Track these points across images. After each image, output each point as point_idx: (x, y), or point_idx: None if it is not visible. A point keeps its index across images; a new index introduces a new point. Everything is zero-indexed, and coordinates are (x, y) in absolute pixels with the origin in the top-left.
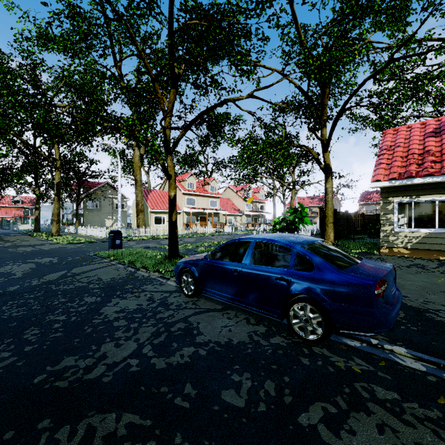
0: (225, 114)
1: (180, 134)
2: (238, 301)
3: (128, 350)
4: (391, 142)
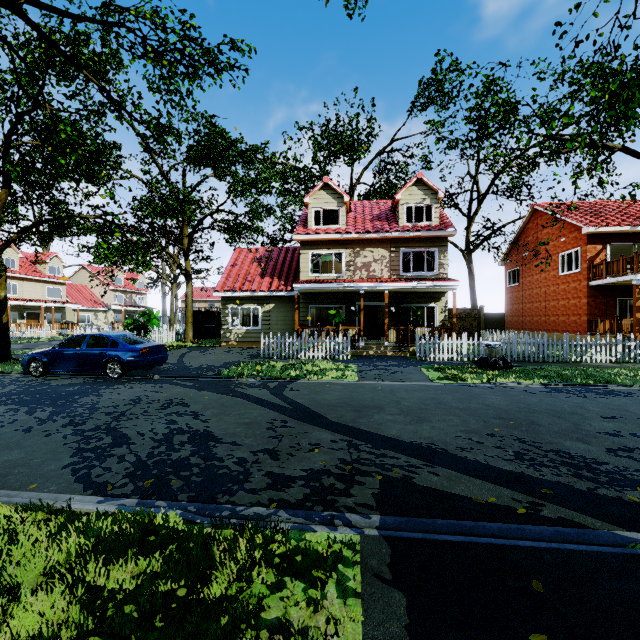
0: (73, 210)
1: (15, 235)
2: (78, 370)
3: (7, 390)
4: (236, 260)
